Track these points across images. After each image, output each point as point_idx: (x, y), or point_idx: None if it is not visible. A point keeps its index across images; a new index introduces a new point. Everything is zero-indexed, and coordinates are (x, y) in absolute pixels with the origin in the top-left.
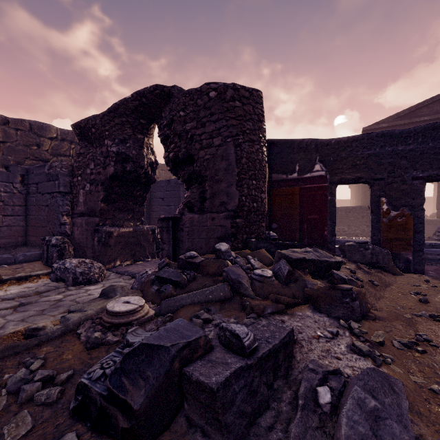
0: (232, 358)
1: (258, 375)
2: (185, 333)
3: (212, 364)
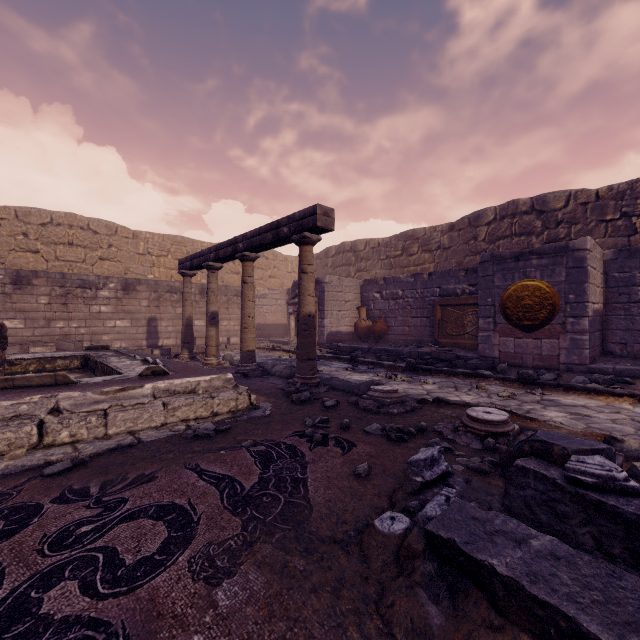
0: (560, 474)
1: (574, 509)
2: (560, 440)
3: (545, 466)
